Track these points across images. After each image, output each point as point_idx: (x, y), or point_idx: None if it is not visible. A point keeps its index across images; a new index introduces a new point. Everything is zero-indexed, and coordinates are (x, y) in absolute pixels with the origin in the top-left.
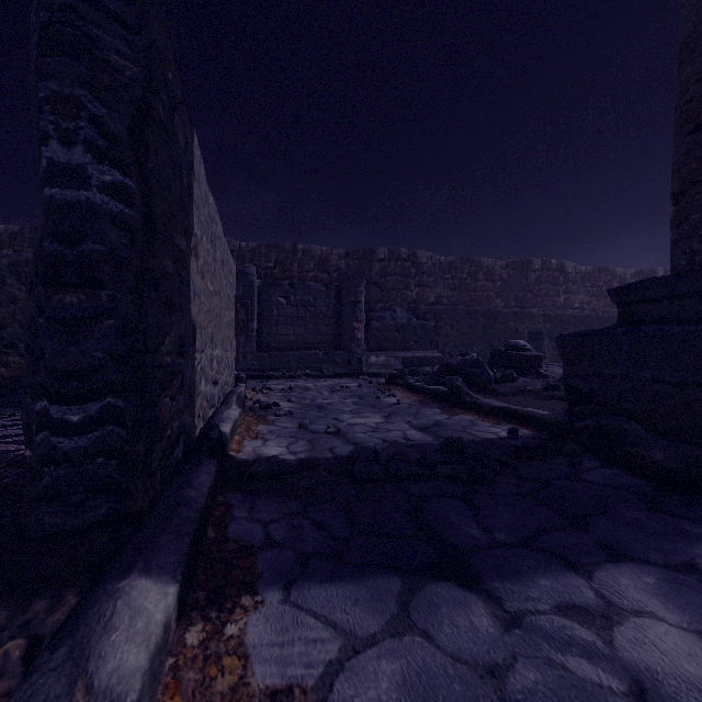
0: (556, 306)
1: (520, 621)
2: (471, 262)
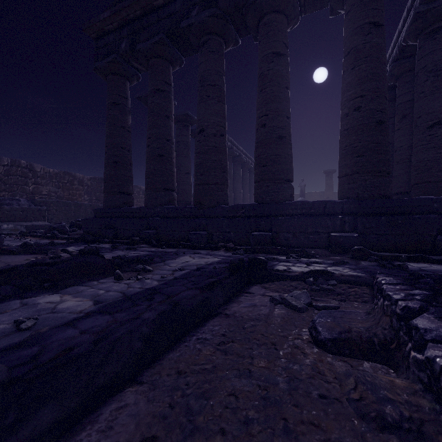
0: None
1: None
2: (70, 175)
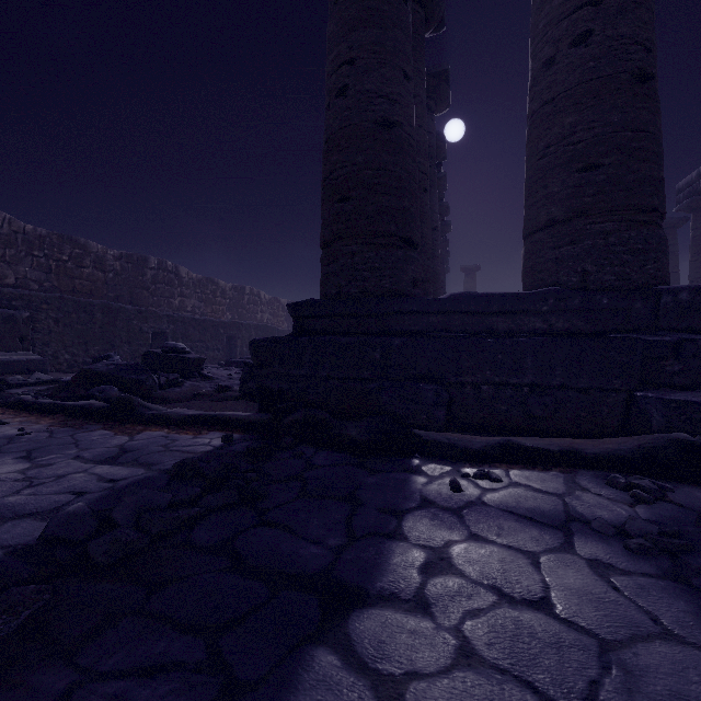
0: (172, 307)
1: (423, 600)
2: (74, 243)
